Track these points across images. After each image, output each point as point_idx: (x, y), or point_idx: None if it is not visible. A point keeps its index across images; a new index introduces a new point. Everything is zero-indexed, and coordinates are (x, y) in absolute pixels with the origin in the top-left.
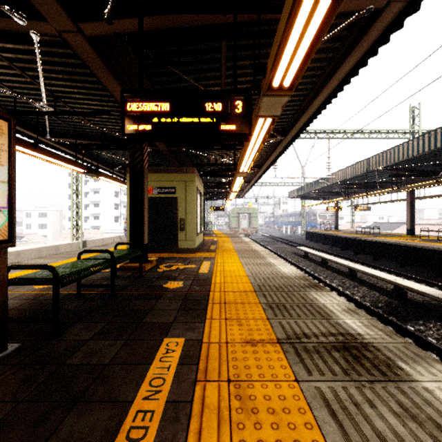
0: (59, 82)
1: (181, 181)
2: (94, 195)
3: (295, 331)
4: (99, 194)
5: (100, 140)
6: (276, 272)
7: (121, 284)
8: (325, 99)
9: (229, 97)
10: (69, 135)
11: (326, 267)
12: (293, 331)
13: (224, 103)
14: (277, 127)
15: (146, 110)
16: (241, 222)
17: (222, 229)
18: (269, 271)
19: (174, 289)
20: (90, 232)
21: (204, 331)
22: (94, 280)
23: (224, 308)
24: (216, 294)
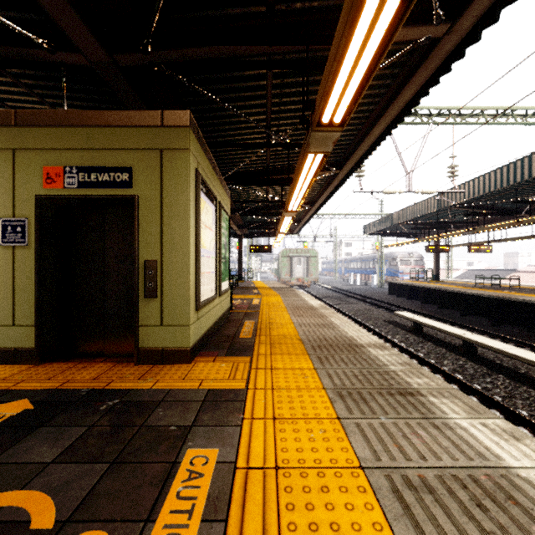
0: None
1: (150, 151)
2: None
3: None
4: None
5: None
6: None
7: None
8: None
9: None
10: None
11: (481, 362)
12: None
13: None
14: None
15: None
16: (294, 269)
17: (267, 278)
18: None
19: None
20: None
21: None
22: None
23: None
24: None
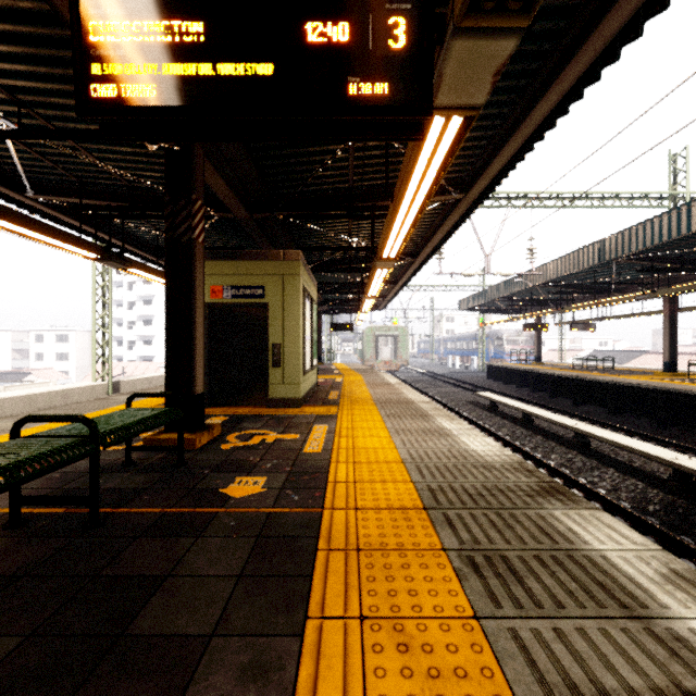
0: (18, 66)
1: (276, 276)
2: (145, 307)
3: (575, 684)
4: (152, 305)
5: (127, 200)
6: (460, 452)
7: (132, 484)
8: (555, 106)
9: (371, 5)
10: (70, 190)
11: (532, 429)
12: (566, 680)
13: (356, 21)
14: (451, 176)
15: (143, 43)
16: (381, 350)
17: (349, 361)
18: (446, 450)
19: (243, 501)
20: (138, 366)
21: (296, 680)
22: (79, 472)
23: (355, 569)
24: (337, 517)
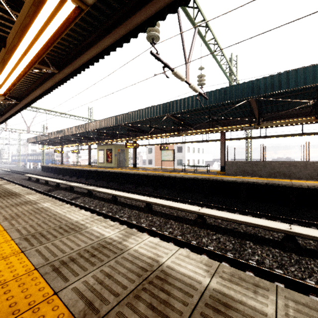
0: None
1: None
2: None
3: None
4: None
5: None
6: None
7: None
8: (15, 112)
9: None
10: None
11: (37, 182)
12: None
13: None
14: None
15: None
16: None
17: None
18: None
19: None
20: None
21: None
22: None
23: None
24: None
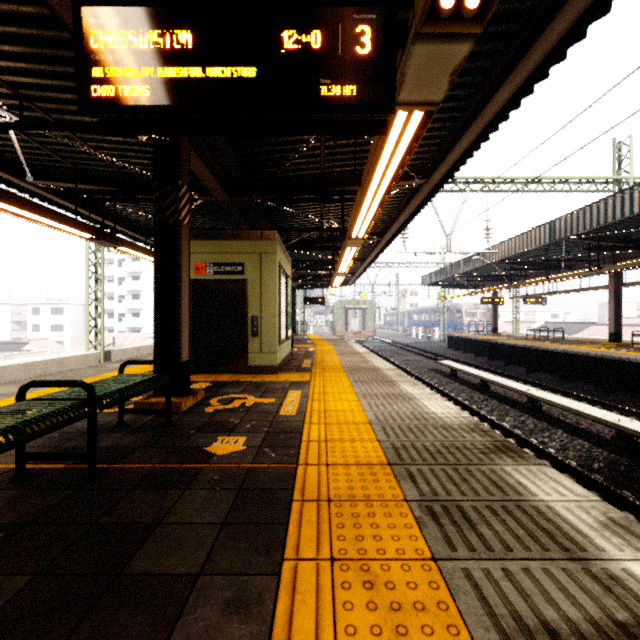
0: (21, 64)
1: (254, 254)
2: (133, 282)
3: (520, 615)
4: (140, 280)
5: (118, 185)
6: (422, 414)
7: (125, 443)
8: (508, 100)
9: (341, 15)
10: (66, 175)
11: (488, 394)
12: (512, 612)
13: (327, 29)
14: (414, 163)
15: (137, 49)
16: (350, 322)
17: (321, 332)
18: (409, 412)
19: (225, 458)
20: (127, 336)
21: (274, 612)
22: (76, 432)
23: (327, 517)
24: (310, 472)
